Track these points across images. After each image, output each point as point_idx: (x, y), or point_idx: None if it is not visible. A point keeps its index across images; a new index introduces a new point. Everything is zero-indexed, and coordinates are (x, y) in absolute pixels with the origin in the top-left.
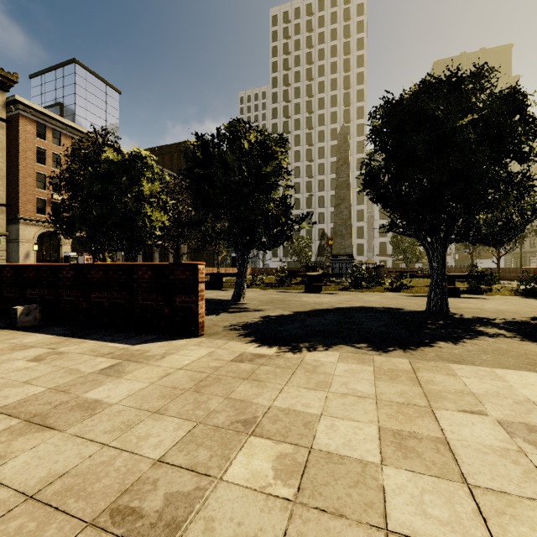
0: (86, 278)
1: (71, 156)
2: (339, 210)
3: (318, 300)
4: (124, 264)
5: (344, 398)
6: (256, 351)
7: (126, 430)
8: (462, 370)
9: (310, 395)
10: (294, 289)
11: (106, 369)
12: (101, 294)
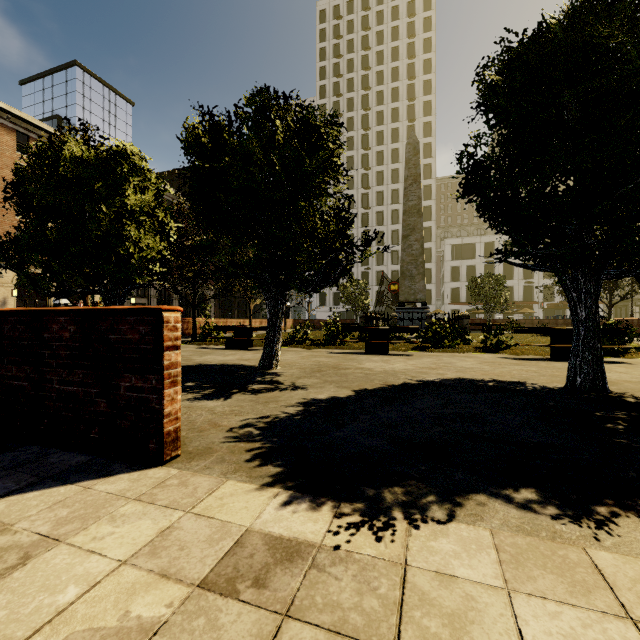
0: None
1: None
2: (407, 243)
3: (388, 367)
4: (27, 311)
5: None
6: (279, 528)
7: None
8: None
9: None
10: (349, 349)
11: None
12: None
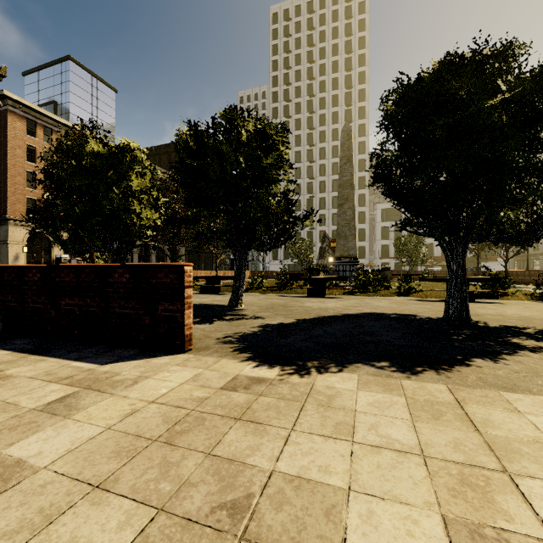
0: (55, 281)
1: (57, 150)
2: (342, 210)
3: (323, 306)
4: (98, 266)
5: (377, 455)
6: (253, 374)
7: (39, 530)
8: (522, 402)
9: (328, 449)
10: (295, 293)
11: (54, 403)
12: (71, 300)
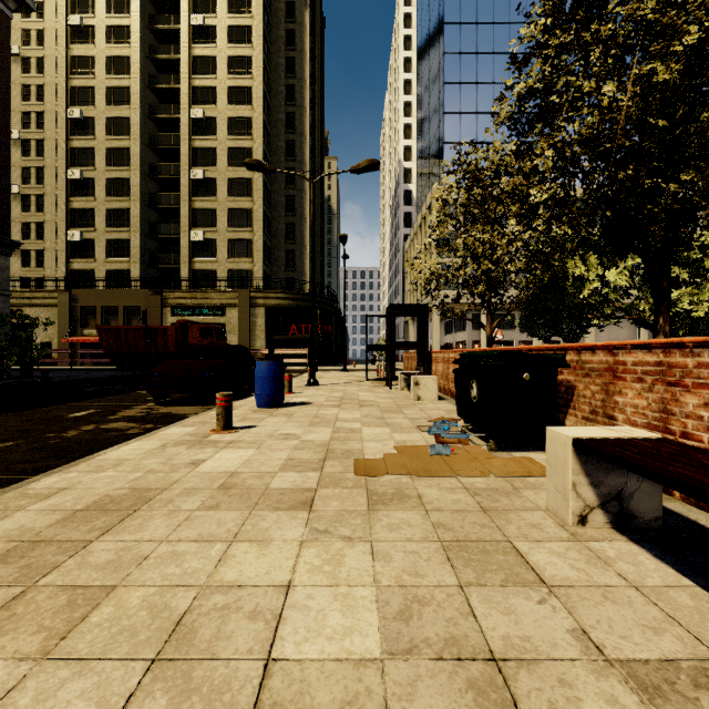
0: None
1: None
2: None
3: None
4: None
5: None
6: None
7: None
8: None
9: None
10: None
11: None
12: None
